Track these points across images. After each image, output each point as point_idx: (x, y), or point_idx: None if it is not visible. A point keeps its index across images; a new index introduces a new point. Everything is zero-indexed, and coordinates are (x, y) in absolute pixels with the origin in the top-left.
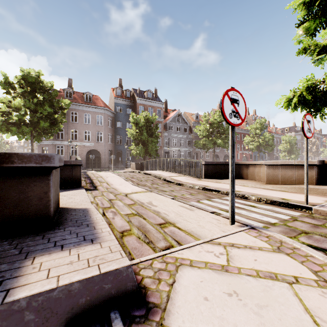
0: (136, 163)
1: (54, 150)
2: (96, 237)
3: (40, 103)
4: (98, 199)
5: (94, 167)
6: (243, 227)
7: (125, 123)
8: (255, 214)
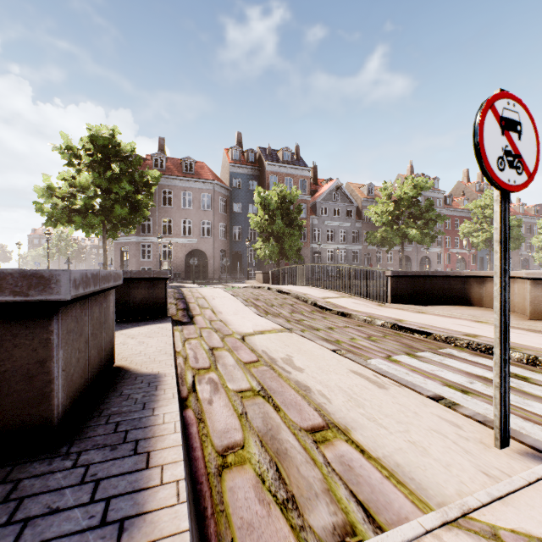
0: (264, 271)
1: (138, 251)
2: (137, 510)
3: (115, 178)
4: (190, 346)
5: (197, 278)
6: (538, 459)
7: (246, 205)
8: (541, 406)
